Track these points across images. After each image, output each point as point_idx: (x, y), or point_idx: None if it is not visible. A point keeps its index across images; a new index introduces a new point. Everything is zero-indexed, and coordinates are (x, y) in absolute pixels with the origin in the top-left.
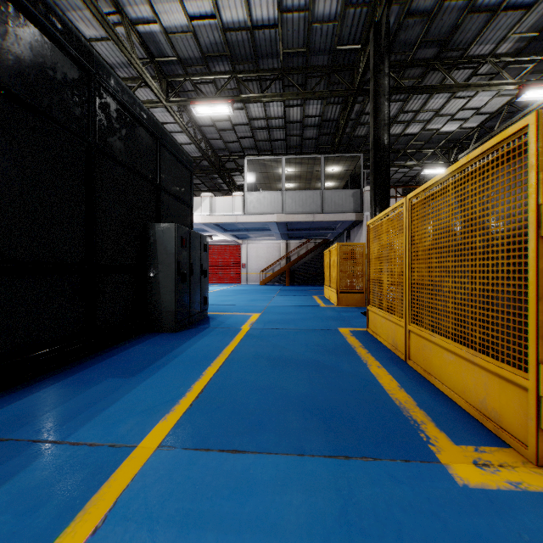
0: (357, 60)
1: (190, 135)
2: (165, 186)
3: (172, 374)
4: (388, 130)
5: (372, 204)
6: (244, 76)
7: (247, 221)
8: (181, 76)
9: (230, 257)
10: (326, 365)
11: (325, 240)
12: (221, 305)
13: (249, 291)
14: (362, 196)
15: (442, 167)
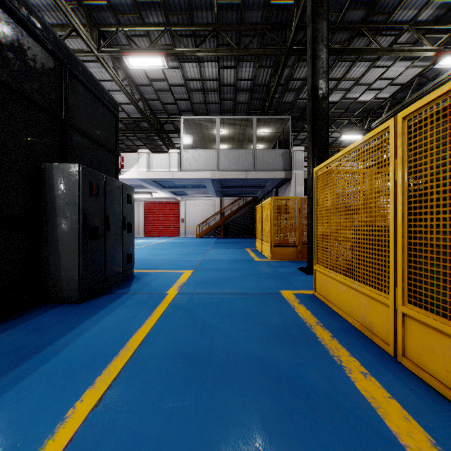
0: (290, 19)
1: (126, 91)
2: (76, 123)
3: (4, 421)
4: (326, 77)
5: (309, 155)
6: (179, 30)
7: (183, 177)
8: (114, 26)
9: (170, 212)
10: (282, 373)
11: (255, 198)
12: (153, 260)
13: (185, 244)
14: (291, 155)
15: (357, 134)
